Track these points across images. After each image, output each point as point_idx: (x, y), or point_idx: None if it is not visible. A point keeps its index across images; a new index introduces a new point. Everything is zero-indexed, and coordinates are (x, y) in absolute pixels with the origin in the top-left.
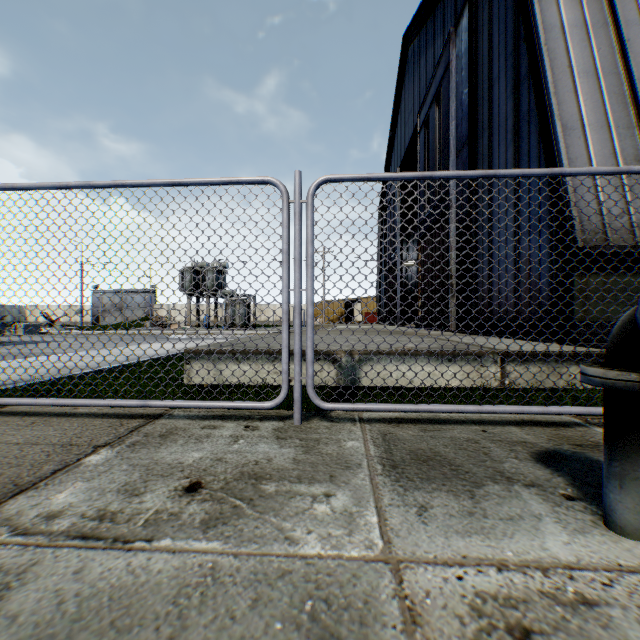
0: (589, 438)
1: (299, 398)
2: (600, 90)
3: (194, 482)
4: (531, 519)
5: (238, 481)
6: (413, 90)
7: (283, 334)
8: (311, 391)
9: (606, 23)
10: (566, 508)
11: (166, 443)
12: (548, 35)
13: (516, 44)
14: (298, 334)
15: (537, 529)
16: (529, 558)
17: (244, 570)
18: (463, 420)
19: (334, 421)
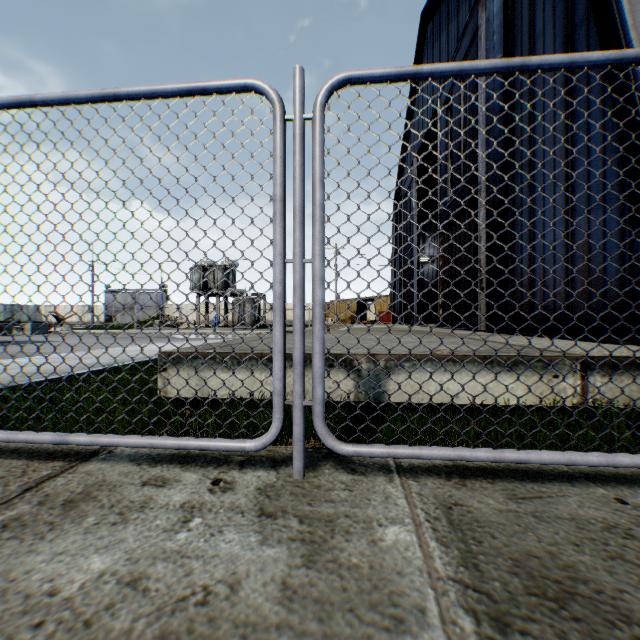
0: None
1: (301, 435)
2: None
3: None
4: None
5: None
6: None
7: (275, 332)
8: (320, 425)
9: None
10: None
11: (63, 524)
12: None
13: None
14: (299, 332)
15: None
16: None
17: None
18: (567, 472)
19: (357, 471)
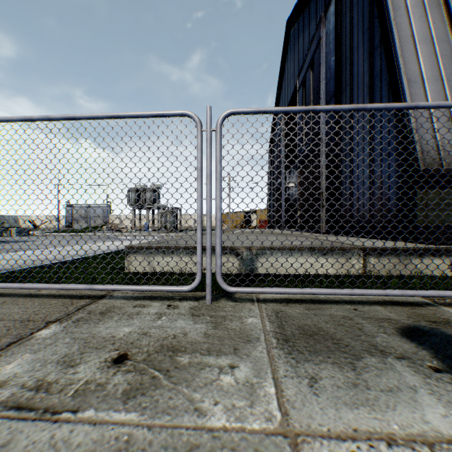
0: (440, 316)
1: (210, 283)
2: (435, 53)
3: (122, 354)
4: (408, 391)
5: (158, 353)
6: (294, 60)
7: (197, 233)
8: (219, 278)
9: (439, 4)
10: (436, 380)
11: (104, 319)
12: (396, 13)
13: (371, 22)
14: (209, 233)
15: (415, 401)
16: (414, 432)
17: (156, 444)
18: (338, 300)
19: (237, 301)
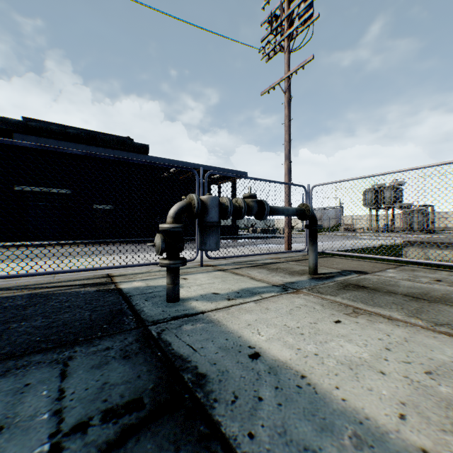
0: None
1: None
2: None
3: (436, 280)
4: None
5: None
6: None
7: None
8: None
9: None
10: None
11: (414, 272)
12: None
13: None
14: None
15: None
16: None
17: None
18: None
19: None
